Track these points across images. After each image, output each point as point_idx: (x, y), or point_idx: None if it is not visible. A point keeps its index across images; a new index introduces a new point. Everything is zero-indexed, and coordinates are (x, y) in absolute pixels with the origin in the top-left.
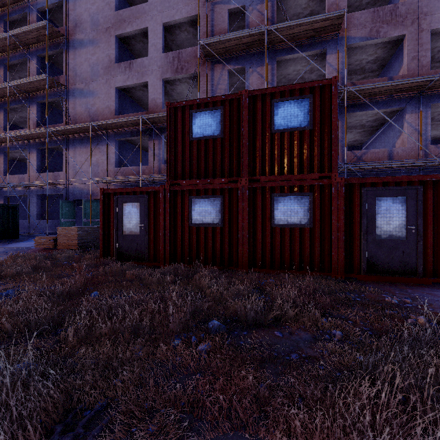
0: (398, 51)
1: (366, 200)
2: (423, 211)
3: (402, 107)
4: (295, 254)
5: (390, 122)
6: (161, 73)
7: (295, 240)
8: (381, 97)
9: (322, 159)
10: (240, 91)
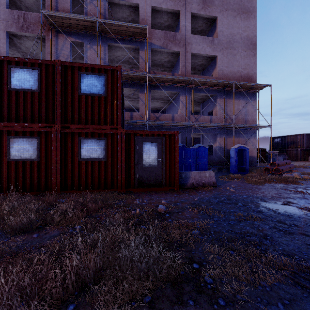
0: (178, 59)
1: (137, 144)
2: (165, 151)
3: (178, 92)
4: (95, 178)
5: (176, 99)
6: (5, 25)
7: (95, 169)
8: (168, 84)
9: (112, 117)
10: (54, 60)
